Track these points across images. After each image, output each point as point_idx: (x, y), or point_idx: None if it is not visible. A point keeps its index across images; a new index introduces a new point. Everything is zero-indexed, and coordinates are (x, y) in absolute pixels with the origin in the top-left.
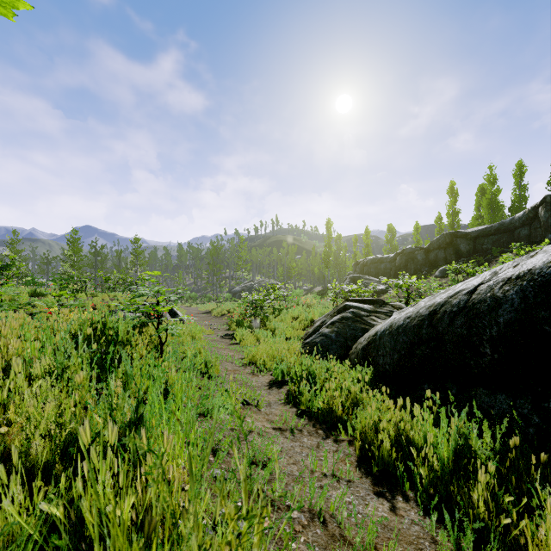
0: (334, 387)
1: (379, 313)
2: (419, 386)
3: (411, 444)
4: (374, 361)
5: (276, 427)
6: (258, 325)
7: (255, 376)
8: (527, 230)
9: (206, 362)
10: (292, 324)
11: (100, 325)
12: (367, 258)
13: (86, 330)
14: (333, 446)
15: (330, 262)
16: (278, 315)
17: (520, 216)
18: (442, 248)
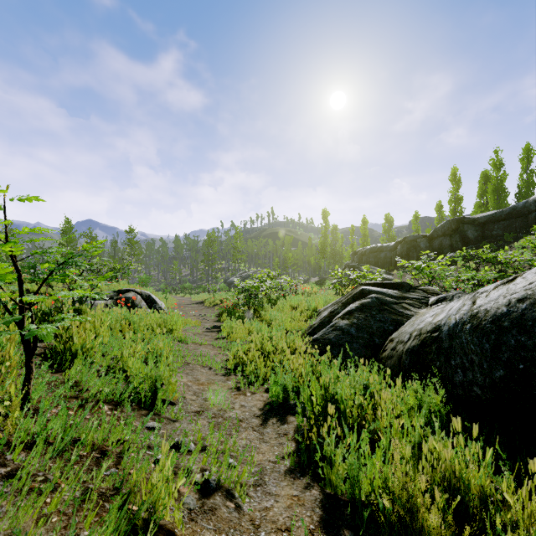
0: (407, 454)
1: (410, 300)
2: None
3: None
4: (440, 375)
5: None
6: (252, 316)
7: (240, 395)
8: None
9: (151, 377)
10: (291, 314)
11: None
12: (365, 248)
13: None
14: None
15: (326, 252)
16: (274, 304)
17: (535, 199)
18: (447, 235)
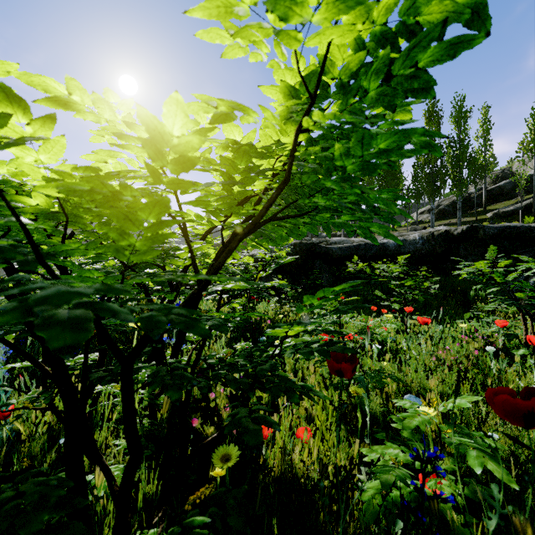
0: None
1: None
2: None
3: None
4: None
5: None
6: None
7: None
8: None
9: None
10: None
11: None
12: None
13: None
14: None
15: None
16: None
17: None
18: None
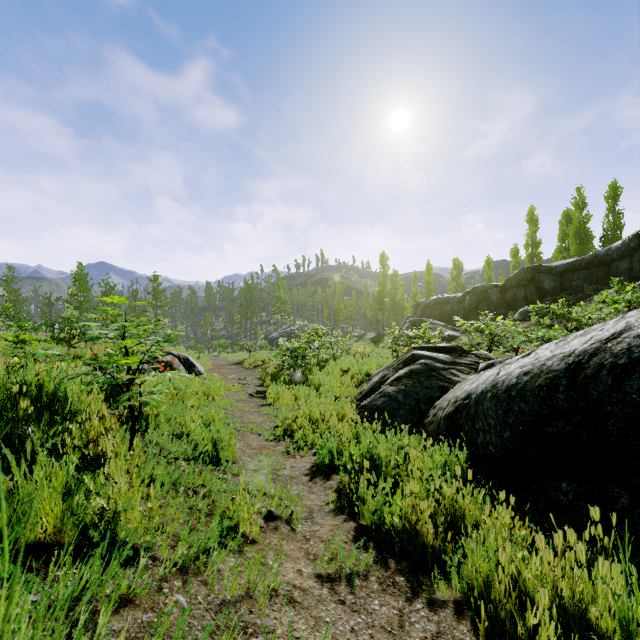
0: (417, 491)
1: (460, 365)
2: (551, 483)
3: (593, 633)
4: (467, 437)
5: (322, 572)
6: (299, 380)
7: (290, 458)
8: (627, 263)
9: (214, 440)
10: (341, 378)
11: (31, 386)
12: (429, 299)
13: (1, 396)
14: (429, 620)
15: (384, 303)
16: (324, 367)
17: (618, 246)
18: (521, 285)
